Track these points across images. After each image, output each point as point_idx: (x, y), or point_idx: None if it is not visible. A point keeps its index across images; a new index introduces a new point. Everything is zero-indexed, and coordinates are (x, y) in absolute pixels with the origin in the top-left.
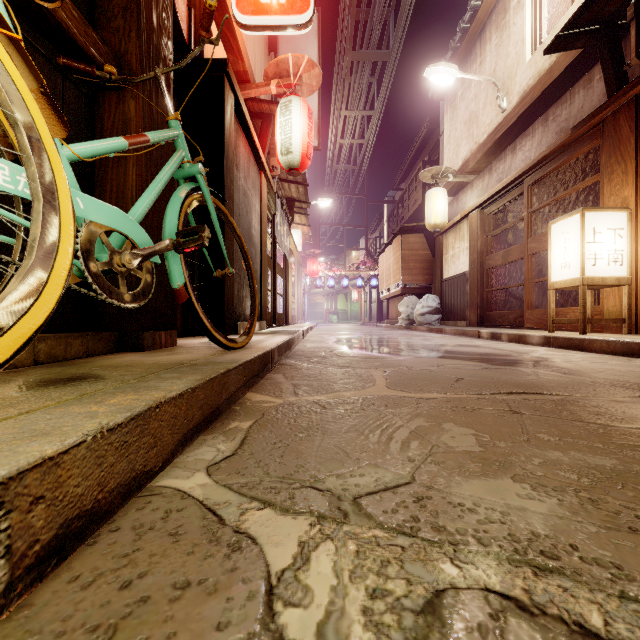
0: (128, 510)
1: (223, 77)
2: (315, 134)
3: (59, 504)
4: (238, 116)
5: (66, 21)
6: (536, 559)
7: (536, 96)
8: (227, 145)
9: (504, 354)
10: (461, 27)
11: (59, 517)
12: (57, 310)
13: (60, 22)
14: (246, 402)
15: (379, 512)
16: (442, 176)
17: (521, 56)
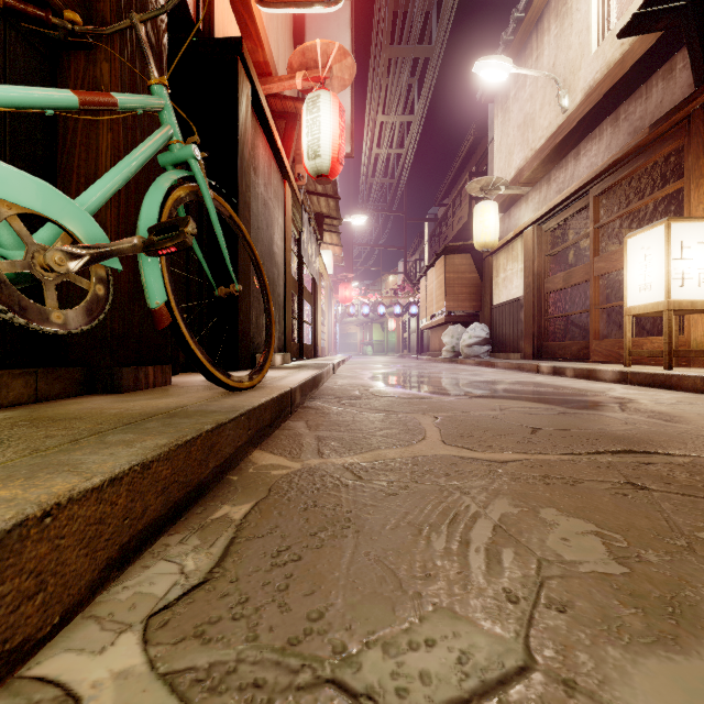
0: None
1: (237, 60)
2: (348, 139)
3: None
4: (256, 111)
5: None
6: None
7: (605, 91)
8: (242, 142)
9: (577, 393)
10: (515, 17)
11: None
12: None
13: None
14: (249, 467)
15: None
16: (493, 188)
17: (586, 46)
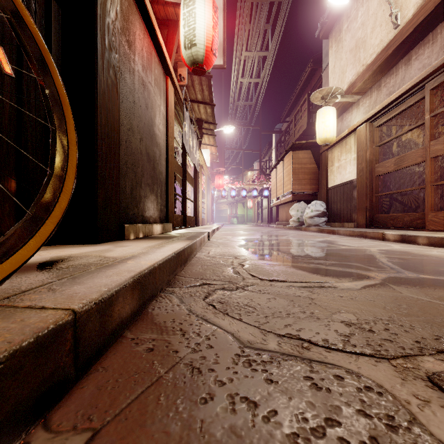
0: None
1: None
2: (220, 54)
3: None
4: None
5: None
6: None
7: None
8: None
9: None
10: None
11: None
12: None
13: None
14: None
15: None
16: (331, 96)
17: None
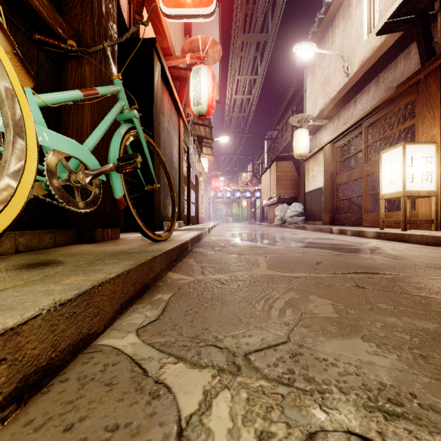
0: (76, 364)
1: (153, 51)
2: (217, 91)
3: (19, 363)
4: (163, 78)
5: (39, 8)
6: (385, 405)
7: (371, 65)
8: (155, 98)
9: (349, 244)
10: (318, 17)
11: (19, 373)
12: (33, 214)
13: (35, 8)
14: (167, 279)
15: (264, 366)
16: (305, 121)
17: (360, 37)
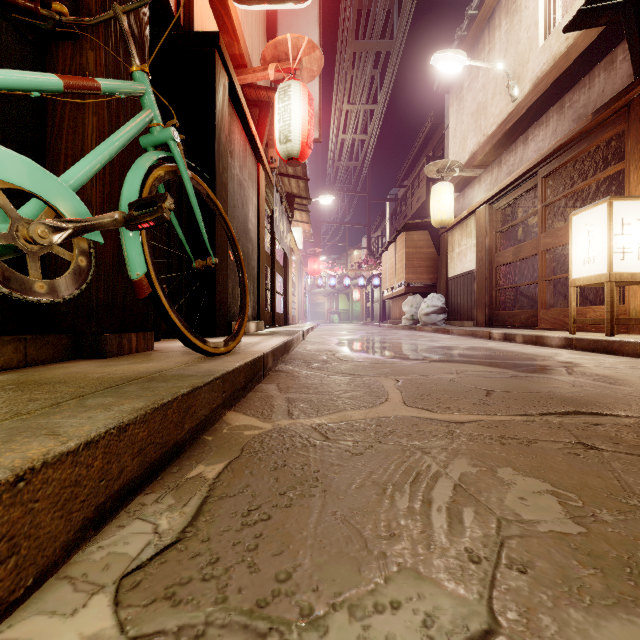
0: None
1: (214, 52)
2: (316, 125)
3: None
4: (232, 99)
5: None
6: None
7: (551, 82)
8: (219, 128)
9: (526, 358)
10: (469, 14)
11: None
12: None
13: None
14: (223, 428)
15: None
16: (448, 170)
17: (534, 41)
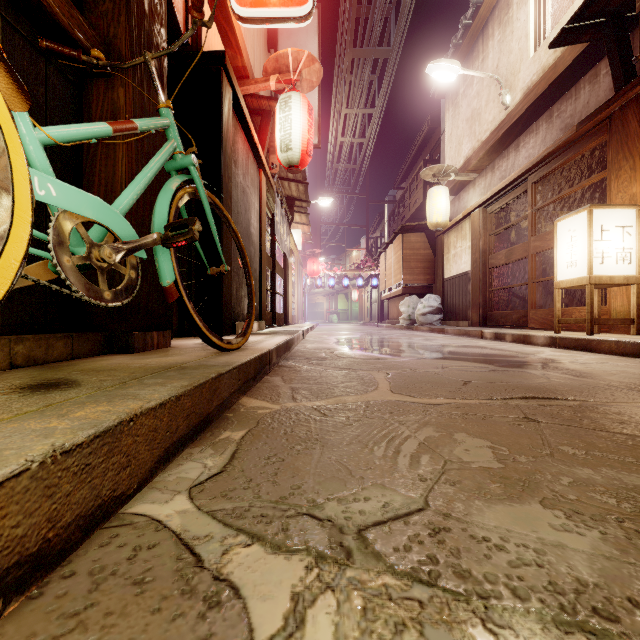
0: (89, 547)
1: (220, 70)
2: (315, 132)
3: None
4: (236, 111)
5: None
6: (590, 621)
7: (540, 92)
8: (225, 140)
9: (510, 355)
10: (463, 23)
11: None
12: (40, 309)
13: (41, 0)
14: (240, 408)
15: (389, 550)
16: (444, 174)
17: (525, 52)
